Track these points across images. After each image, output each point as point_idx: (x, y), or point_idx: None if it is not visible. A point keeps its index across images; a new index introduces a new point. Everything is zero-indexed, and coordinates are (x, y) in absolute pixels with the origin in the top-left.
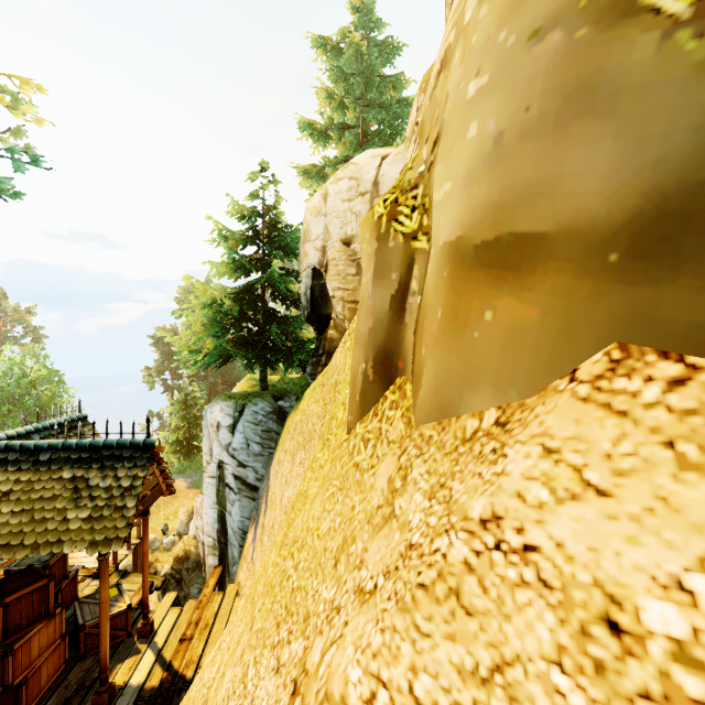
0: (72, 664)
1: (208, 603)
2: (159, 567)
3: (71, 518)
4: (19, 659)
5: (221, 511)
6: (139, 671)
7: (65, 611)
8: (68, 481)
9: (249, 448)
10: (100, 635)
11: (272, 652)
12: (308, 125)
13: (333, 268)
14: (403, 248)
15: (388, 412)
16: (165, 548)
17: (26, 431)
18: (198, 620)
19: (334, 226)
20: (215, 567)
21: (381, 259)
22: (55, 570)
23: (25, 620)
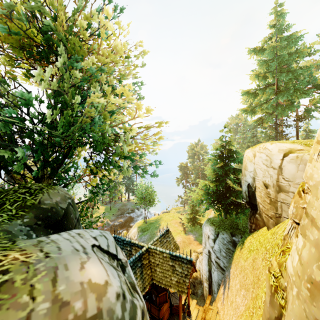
0: (170, 315)
1: (207, 311)
2: None
3: (172, 279)
4: (161, 312)
5: (209, 269)
6: None
7: None
8: (171, 266)
9: (221, 253)
10: (179, 315)
11: None
12: (246, 92)
13: (258, 192)
14: (279, 306)
15: None
16: None
17: (157, 238)
18: (204, 318)
19: (259, 172)
20: (208, 295)
21: (272, 300)
22: None
23: (162, 301)
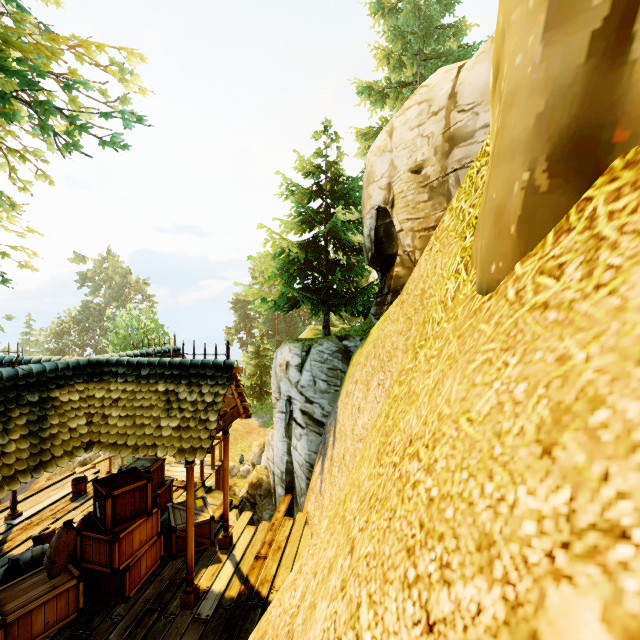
0: (166, 561)
1: (280, 526)
2: (236, 491)
3: (163, 426)
4: (123, 547)
5: (290, 445)
6: (220, 579)
7: (162, 514)
8: (162, 394)
9: (315, 385)
10: (187, 538)
11: (406, 593)
12: (367, 87)
13: (400, 201)
14: None
15: (609, 206)
16: (242, 475)
17: (134, 354)
18: (271, 541)
19: (401, 158)
20: (285, 495)
21: None
22: (155, 476)
23: (129, 514)
